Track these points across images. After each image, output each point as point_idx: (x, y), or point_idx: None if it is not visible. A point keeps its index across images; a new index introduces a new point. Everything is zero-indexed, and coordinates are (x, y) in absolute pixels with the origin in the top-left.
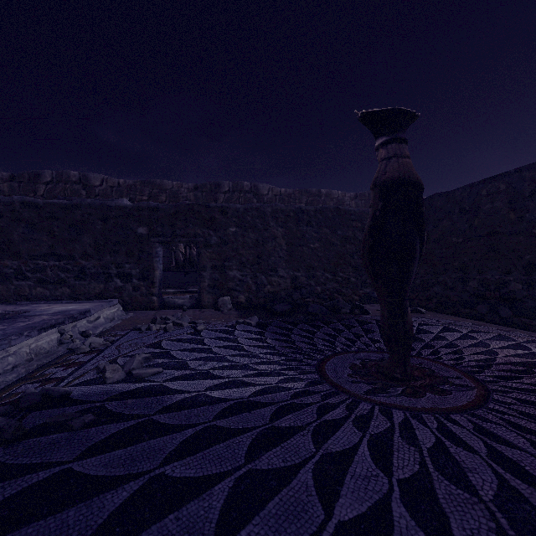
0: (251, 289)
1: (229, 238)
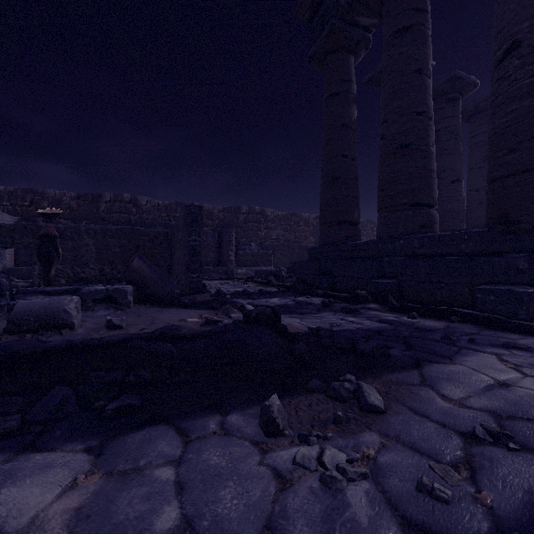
0: (70, 276)
1: None
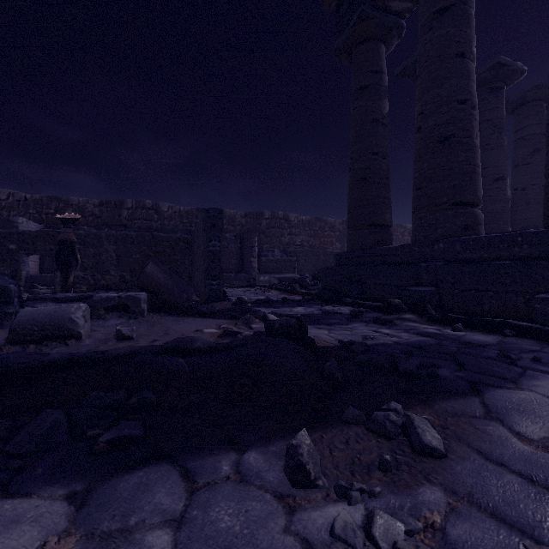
0: (91, 283)
1: None
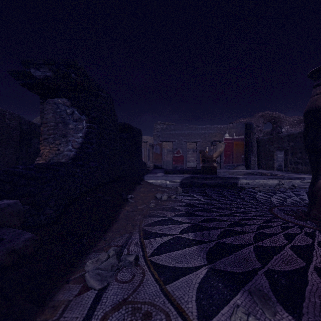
0: None
1: None
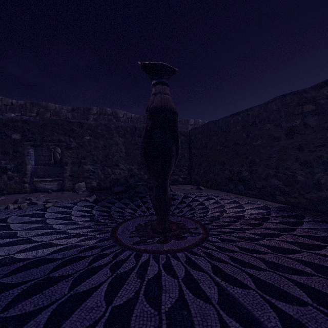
0: (101, 177)
1: (84, 143)
